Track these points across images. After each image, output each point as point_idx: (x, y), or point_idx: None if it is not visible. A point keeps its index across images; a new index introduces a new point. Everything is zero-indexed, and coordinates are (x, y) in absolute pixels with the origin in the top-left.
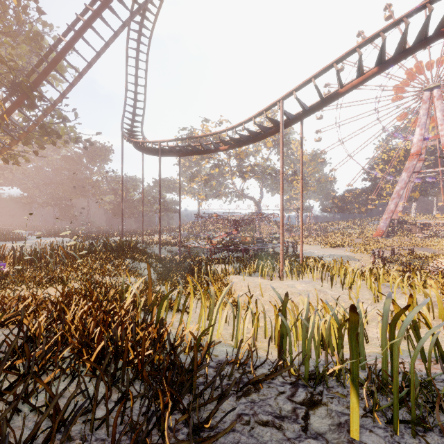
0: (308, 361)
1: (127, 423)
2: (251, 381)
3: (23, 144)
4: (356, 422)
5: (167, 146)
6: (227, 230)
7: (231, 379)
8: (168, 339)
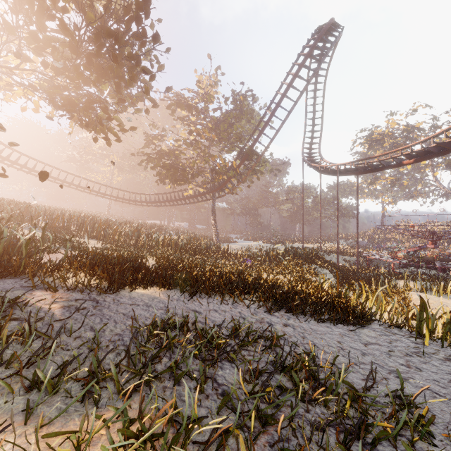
0: (422, 327)
1: (340, 311)
2: (385, 321)
3: (242, 182)
4: (427, 340)
5: (344, 168)
6: (424, 240)
7: (379, 324)
8: (350, 302)
